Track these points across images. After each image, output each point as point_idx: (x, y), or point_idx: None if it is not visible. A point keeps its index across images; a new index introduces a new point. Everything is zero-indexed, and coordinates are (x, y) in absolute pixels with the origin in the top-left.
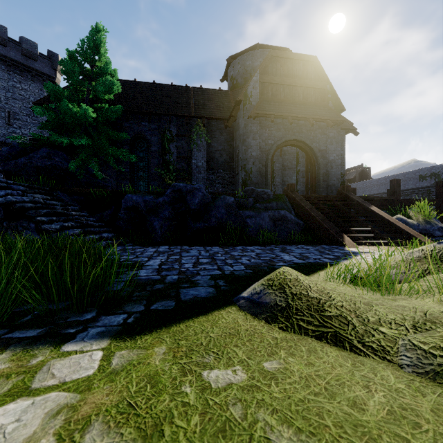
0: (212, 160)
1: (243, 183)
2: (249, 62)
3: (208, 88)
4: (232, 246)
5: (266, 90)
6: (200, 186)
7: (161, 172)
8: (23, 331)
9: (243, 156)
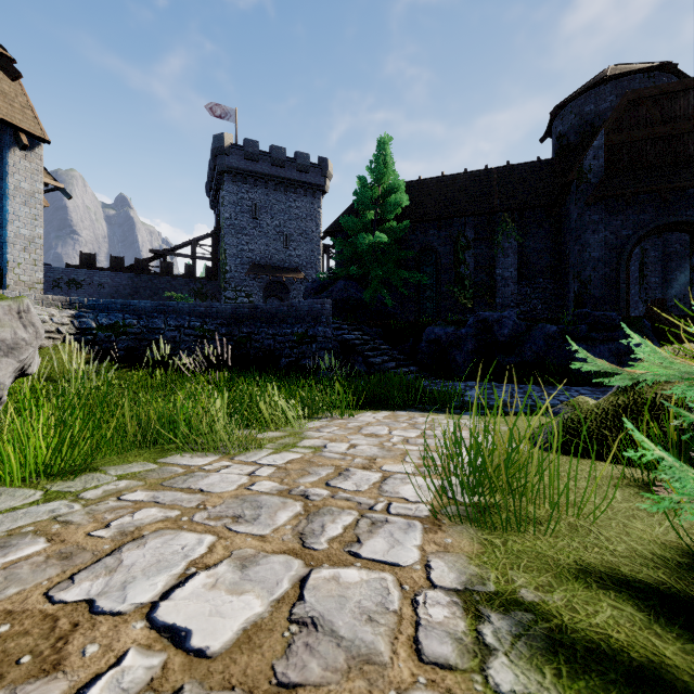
0: (526, 267)
1: (576, 299)
2: (590, 107)
3: (520, 164)
4: (552, 385)
5: (618, 155)
6: (510, 314)
7: (454, 289)
8: (435, 411)
9: (576, 260)
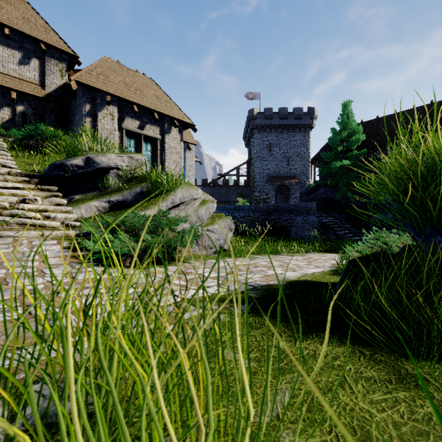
0: None
1: None
2: None
3: None
4: None
5: None
6: None
7: None
8: None
9: None
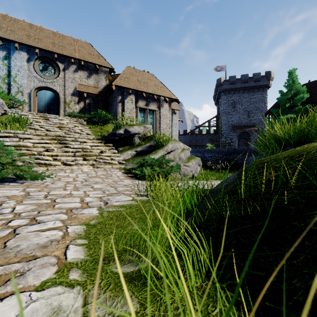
0: None
1: None
2: None
3: None
4: None
5: None
6: None
7: None
8: None
9: None
